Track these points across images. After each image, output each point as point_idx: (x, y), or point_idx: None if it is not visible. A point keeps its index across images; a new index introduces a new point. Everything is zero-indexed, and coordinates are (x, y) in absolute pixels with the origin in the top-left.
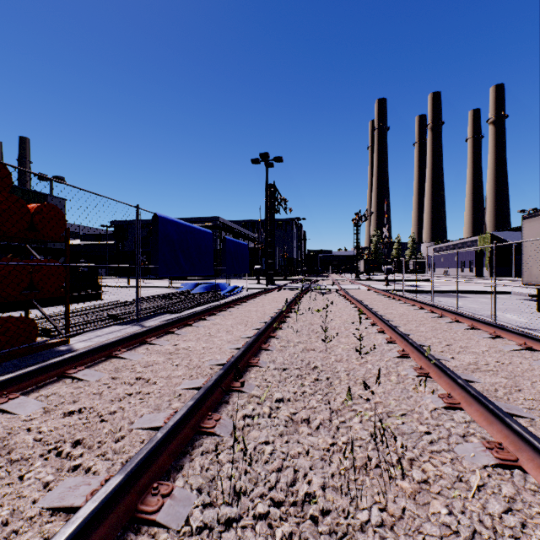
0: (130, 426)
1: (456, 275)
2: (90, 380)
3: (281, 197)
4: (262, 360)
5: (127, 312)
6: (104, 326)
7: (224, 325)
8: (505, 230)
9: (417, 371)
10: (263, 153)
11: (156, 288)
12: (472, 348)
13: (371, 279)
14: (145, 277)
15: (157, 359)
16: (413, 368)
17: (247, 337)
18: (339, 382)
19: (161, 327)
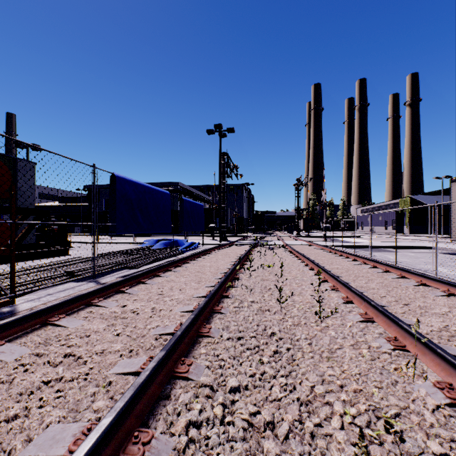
0: (21, 452)
1: (380, 232)
2: (6, 359)
3: (233, 164)
4: (214, 328)
5: (85, 269)
6: (56, 284)
7: (178, 282)
8: (422, 194)
9: (391, 343)
10: (217, 125)
11: (122, 244)
12: (432, 309)
13: (310, 236)
14: (115, 234)
15: (97, 327)
16: (386, 338)
17: (200, 296)
18: (302, 355)
19: (111, 286)
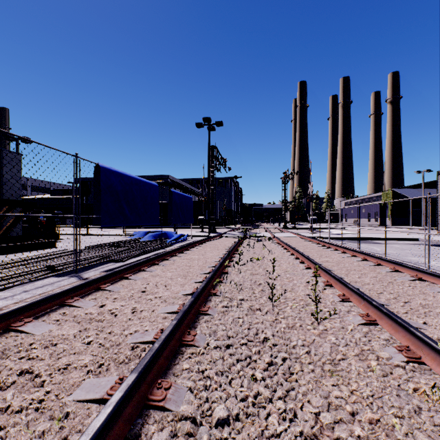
0: None
1: (363, 224)
2: None
3: (221, 158)
4: (200, 334)
5: (67, 262)
6: (33, 280)
7: (164, 277)
8: (404, 188)
9: (404, 354)
10: (206, 118)
11: (111, 235)
12: (435, 307)
13: (297, 228)
14: None
15: (67, 333)
16: (396, 347)
17: (185, 294)
18: (301, 368)
19: (90, 283)
